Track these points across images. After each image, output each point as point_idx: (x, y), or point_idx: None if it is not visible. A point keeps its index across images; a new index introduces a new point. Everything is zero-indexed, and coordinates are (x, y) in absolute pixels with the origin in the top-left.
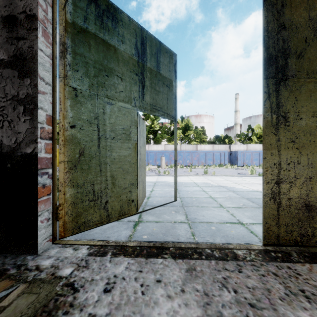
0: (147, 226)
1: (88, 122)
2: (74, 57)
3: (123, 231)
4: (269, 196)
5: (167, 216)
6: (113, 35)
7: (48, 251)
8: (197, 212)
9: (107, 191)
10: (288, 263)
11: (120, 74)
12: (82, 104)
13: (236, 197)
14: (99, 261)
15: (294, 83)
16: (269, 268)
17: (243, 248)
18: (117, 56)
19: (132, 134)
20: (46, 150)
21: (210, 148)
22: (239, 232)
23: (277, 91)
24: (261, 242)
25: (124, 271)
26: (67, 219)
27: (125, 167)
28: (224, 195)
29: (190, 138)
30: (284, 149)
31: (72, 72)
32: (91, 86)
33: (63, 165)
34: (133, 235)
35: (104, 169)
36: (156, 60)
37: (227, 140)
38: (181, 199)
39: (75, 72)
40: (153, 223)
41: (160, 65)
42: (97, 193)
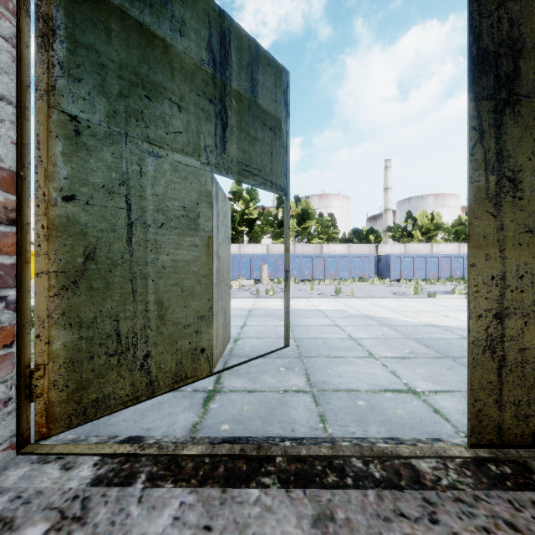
0: (230, 402)
1: (105, 189)
2: (71, 49)
3: (180, 414)
4: (481, 344)
5: (271, 377)
6: (162, 17)
7: (1, 476)
8: (327, 369)
9: (149, 333)
10: (531, 491)
11: (177, 96)
12: (92, 151)
13: (395, 338)
14: (114, 501)
15: (532, 111)
16: (495, 509)
17: (430, 455)
18: (170, 60)
19: (203, 218)
20: (1, 247)
21: (345, 251)
22: (412, 412)
23: (497, 127)
24: (459, 434)
25: (168, 529)
26: (54, 397)
27: (186, 283)
28: (374, 334)
29: (310, 233)
30: (511, 247)
31: (68, 82)
32: (112, 116)
33: (46, 281)
34: (202, 424)
35: (141, 288)
36: (249, 77)
37: (372, 237)
38: (297, 342)
39: (75, 83)
40: (243, 393)
41: (258, 88)
42: (125, 339)
